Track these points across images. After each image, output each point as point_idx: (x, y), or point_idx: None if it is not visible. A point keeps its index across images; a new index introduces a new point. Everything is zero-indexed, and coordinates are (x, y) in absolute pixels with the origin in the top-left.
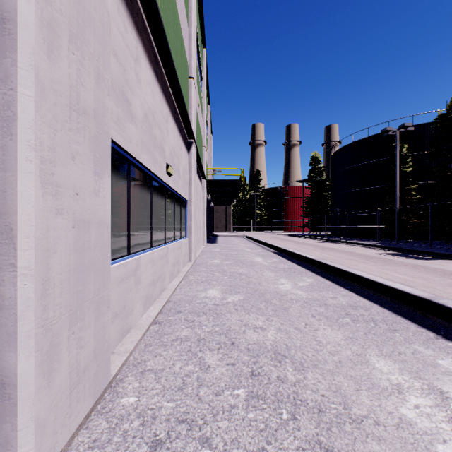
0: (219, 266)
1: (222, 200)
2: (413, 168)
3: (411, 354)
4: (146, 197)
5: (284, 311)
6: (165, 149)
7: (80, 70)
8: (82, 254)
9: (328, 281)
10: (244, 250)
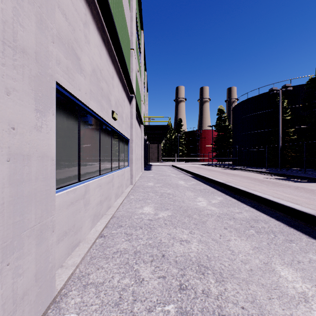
0: (153, 188)
1: (155, 140)
2: (291, 117)
3: (308, 262)
4: (95, 136)
5: (202, 224)
6: (111, 99)
7: (17, 9)
8: (21, 186)
9: (233, 199)
10: (171, 175)
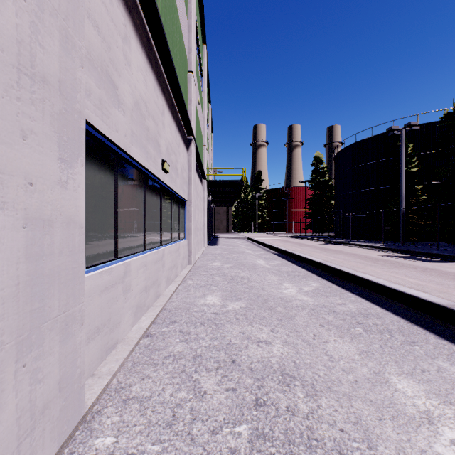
0: (220, 269)
1: (223, 201)
2: (418, 168)
3: (436, 371)
4: (138, 195)
5: (289, 320)
6: (161, 143)
7: (35, 24)
8: (40, 262)
9: (334, 285)
10: (246, 252)
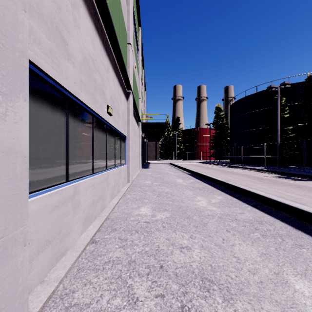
0: (150, 186)
1: (153, 138)
2: (289, 114)
3: None
4: (87, 131)
5: (203, 227)
6: (106, 93)
7: None
8: None
9: (234, 198)
10: (169, 173)
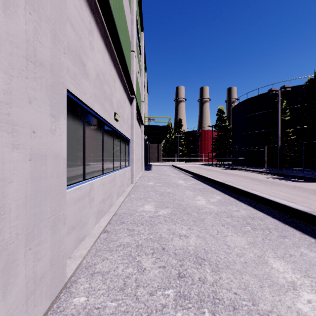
0: (153, 187)
1: (155, 140)
2: (290, 117)
3: (299, 256)
4: (98, 136)
5: (201, 221)
6: (113, 101)
7: (36, 28)
8: (39, 182)
9: (232, 198)
10: (171, 175)
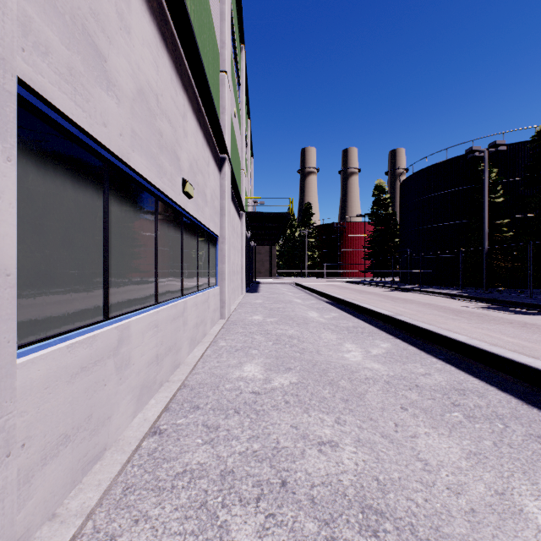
0: (262, 325)
1: (266, 239)
2: (504, 198)
3: None
4: (146, 226)
5: (359, 401)
6: (181, 157)
7: None
8: None
9: (411, 347)
10: (294, 301)
